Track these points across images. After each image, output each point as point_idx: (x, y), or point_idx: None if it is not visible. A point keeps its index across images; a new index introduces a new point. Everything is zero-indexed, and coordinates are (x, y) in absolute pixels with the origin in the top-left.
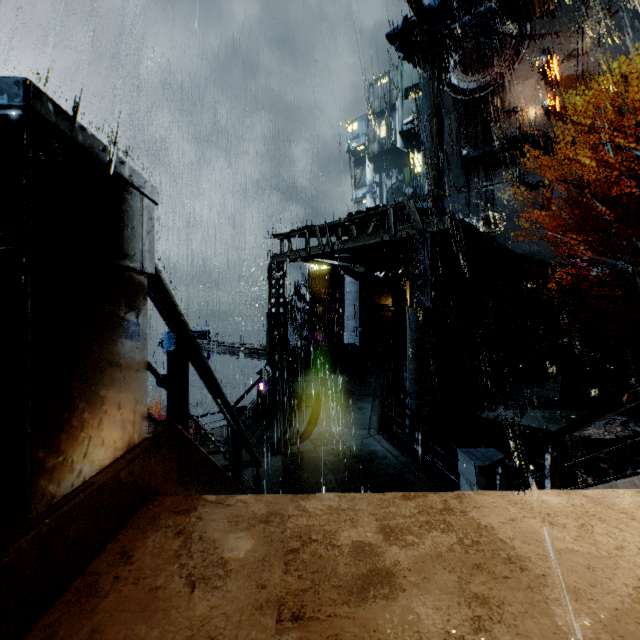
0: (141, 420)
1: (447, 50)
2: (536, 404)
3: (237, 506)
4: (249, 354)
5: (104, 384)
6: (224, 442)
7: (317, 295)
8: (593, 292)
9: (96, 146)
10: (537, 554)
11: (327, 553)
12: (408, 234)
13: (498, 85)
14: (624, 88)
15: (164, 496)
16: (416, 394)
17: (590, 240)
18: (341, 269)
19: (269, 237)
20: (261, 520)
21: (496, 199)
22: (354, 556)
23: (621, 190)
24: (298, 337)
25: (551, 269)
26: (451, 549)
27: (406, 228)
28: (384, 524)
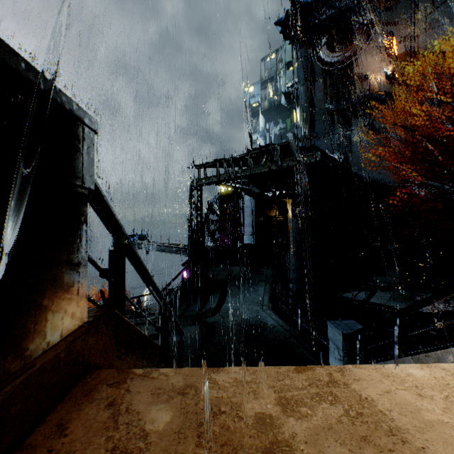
0: (82, 307)
1: (317, 34)
2: (382, 287)
3: (159, 379)
4: (176, 251)
5: (47, 279)
6: (157, 315)
7: (225, 209)
8: (422, 207)
9: (37, 77)
10: (414, 426)
11: (234, 425)
12: (290, 165)
13: (354, 59)
14: (444, 61)
15: (100, 369)
16: (296, 280)
17: (420, 170)
18: (242, 190)
19: (190, 167)
20: (179, 392)
21: (352, 140)
22: (257, 428)
23: (442, 134)
24: (211, 239)
25: (392, 190)
26: (340, 421)
27: (289, 160)
28: (281, 396)
